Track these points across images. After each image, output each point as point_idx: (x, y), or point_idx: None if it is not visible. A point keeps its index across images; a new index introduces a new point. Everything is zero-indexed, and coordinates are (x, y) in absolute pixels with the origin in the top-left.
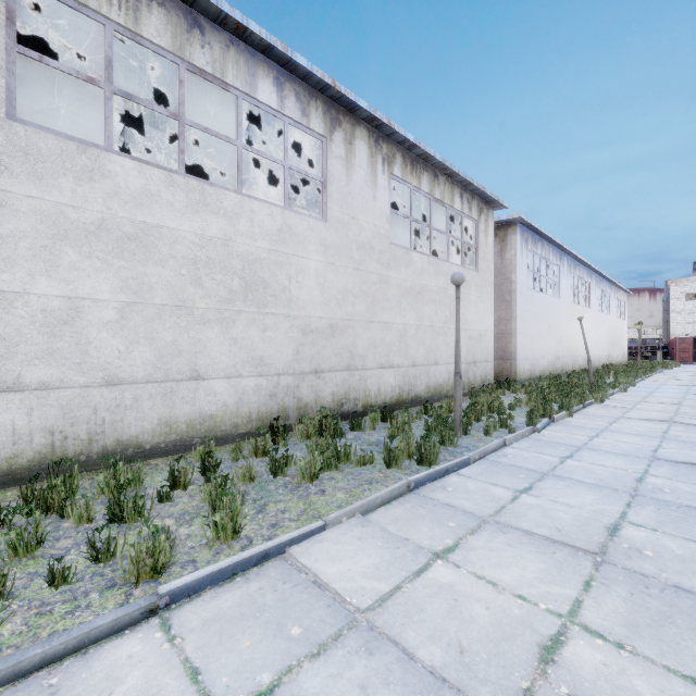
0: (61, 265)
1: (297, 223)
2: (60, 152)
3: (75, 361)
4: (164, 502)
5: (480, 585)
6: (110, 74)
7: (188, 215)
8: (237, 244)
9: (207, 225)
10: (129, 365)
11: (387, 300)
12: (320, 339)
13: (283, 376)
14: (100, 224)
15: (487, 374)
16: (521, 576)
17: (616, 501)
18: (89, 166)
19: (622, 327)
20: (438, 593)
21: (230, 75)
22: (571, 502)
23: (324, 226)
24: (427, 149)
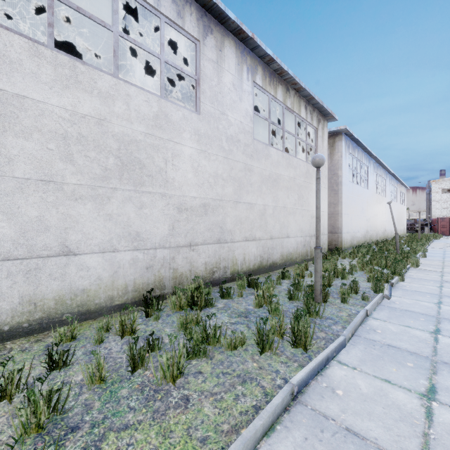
0: None
1: (173, 112)
2: None
3: None
4: None
5: None
6: None
7: (57, 90)
8: (112, 124)
9: (78, 102)
10: None
11: (251, 185)
12: (194, 216)
13: (159, 250)
14: None
15: (323, 244)
16: None
17: None
18: None
19: (403, 211)
20: None
21: None
22: None
23: (198, 118)
24: (282, 64)
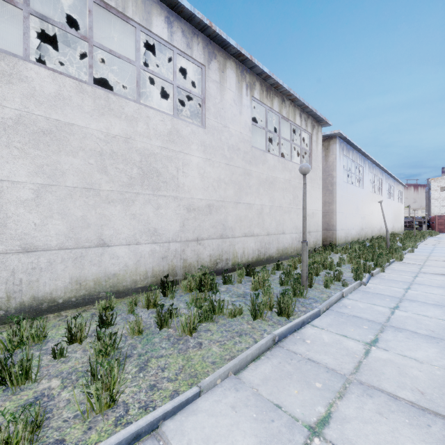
0: None
1: (183, 128)
2: None
3: None
4: (58, 359)
5: None
6: None
7: (95, 117)
8: (136, 141)
9: (111, 126)
10: (44, 236)
11: (249, 187)
12: (200, 215)
13: (172, 243)
14: (18, 119)
15: (317, 240)
16: None
17: None
18: (8, 71)
19: (401, 209)
20: None
21: (130, 10)
22: (418, 357)
23: (203, 131)
24: (278, 80)
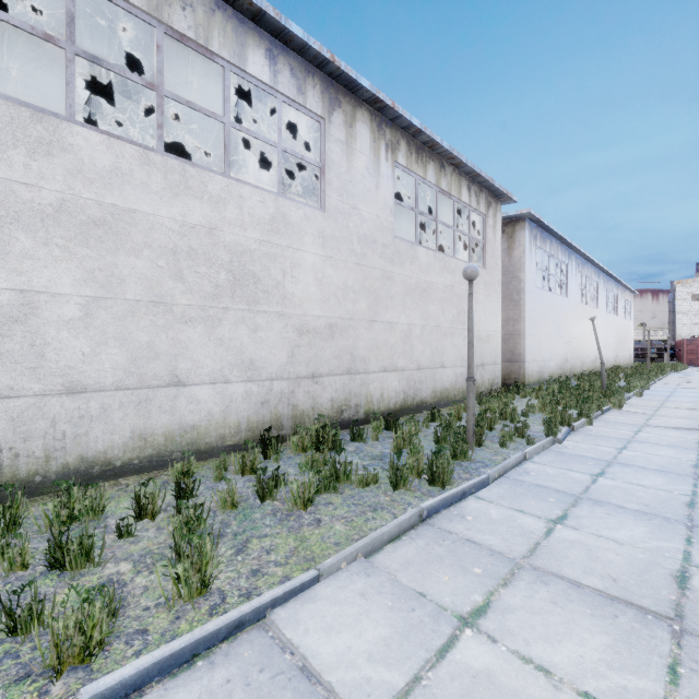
0: (11, 253)
1: (292, 212)
2: (9, 120)
3: (28, 365)
4: (124, 538)
5: (527, 674)
6: (72, 32)
7: (167, 199)
8: (224, 233)
9: (188, 211)
10: (96, 370)
11: (391, 298)
12: (317, 340)
13: (276, 381)
14: (60, 206)
15: (495, 377)
16: (581, 658)
17: (672, 536)
18: (46, 138)
19: (629, 328)
20: (472, 689)
21: (215, 43)
22: (618, 537)
23: (322, 216)
24: (434, 136)
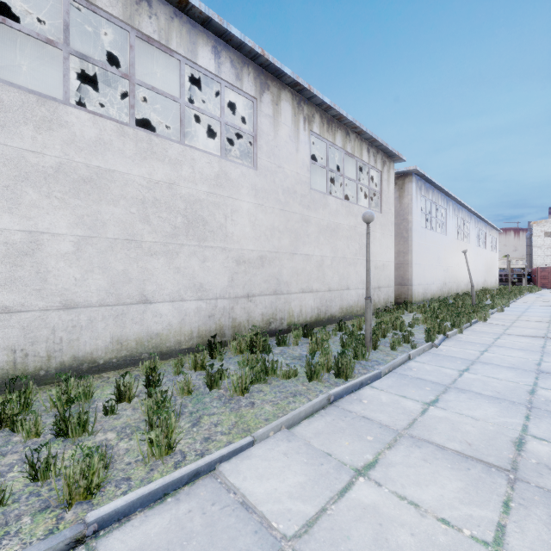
0: (22, 203)
1: (232, 170)
2: (21, 104)
3: (35, 288)
4: (109, 415)
5: (402, 507)
6: (67, 37)
7: (137, 162)
8: (180, 187)
9: (154, 170)
10: (85, 291)
11: (308, 236)
12: (251, 269)
13: (220, 300)
14: (58, 168)
15: (389, 297)
16: (441, 496)
17: (515, 414)
18: (48, 117)
19: (495, 259)
20: (363, 516)
21: (174, 42)
22: (475, 415)
23: (255, 173)
24: (341, 111)
